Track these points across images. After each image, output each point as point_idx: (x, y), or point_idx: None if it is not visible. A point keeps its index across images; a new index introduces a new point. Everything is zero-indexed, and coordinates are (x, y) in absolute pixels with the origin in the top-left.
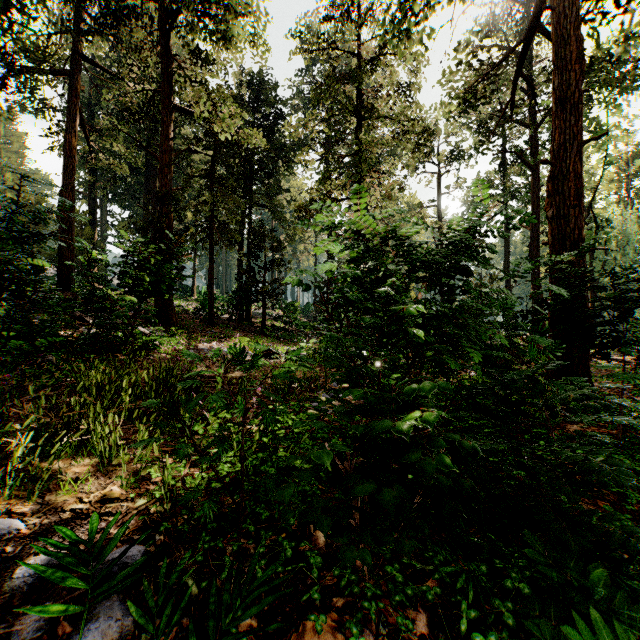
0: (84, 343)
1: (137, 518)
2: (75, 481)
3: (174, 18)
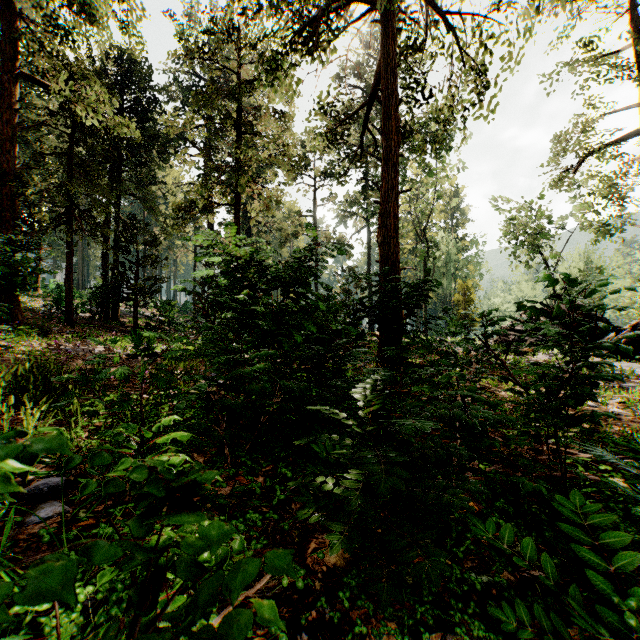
0: None
1: (47, 469)
2: None
3: None
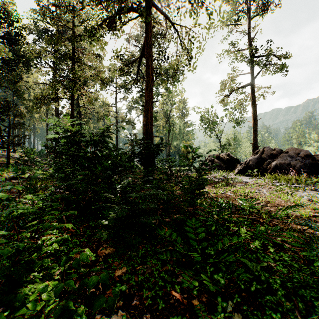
0: None
1: None
2: None
3: None
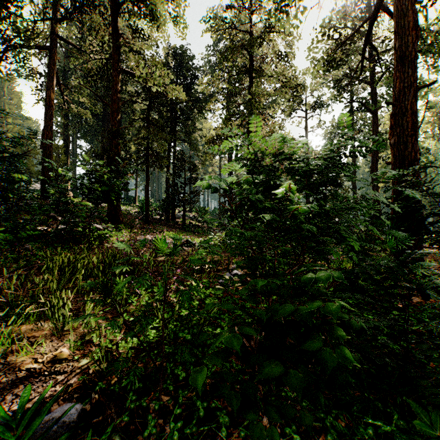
0: (54, 235)
1: (79, 376)
2: (34, 344)
3: (121, 7)
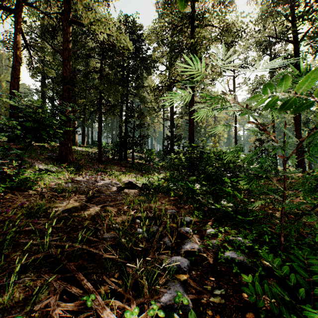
0: None
1: None
2: None
3: None
